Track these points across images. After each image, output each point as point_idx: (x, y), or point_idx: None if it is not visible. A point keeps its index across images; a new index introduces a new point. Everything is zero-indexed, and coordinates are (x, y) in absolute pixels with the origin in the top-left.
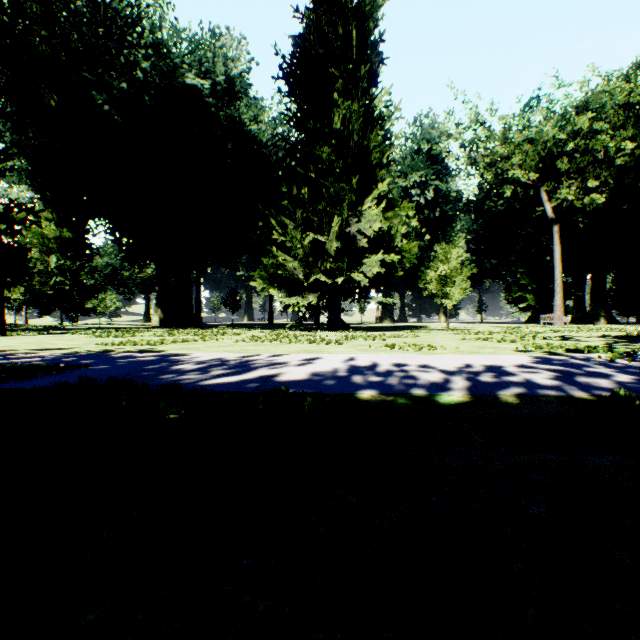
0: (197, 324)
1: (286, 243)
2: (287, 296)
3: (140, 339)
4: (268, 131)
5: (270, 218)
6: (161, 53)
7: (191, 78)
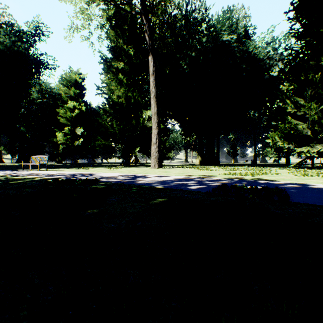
0: (217, 163)
1: (296, 113)
2: (293, 147)
3: (232, 172)
4: (264, 51)
5: (285, 99)
6: (210, 31)
7: (225, 37)
